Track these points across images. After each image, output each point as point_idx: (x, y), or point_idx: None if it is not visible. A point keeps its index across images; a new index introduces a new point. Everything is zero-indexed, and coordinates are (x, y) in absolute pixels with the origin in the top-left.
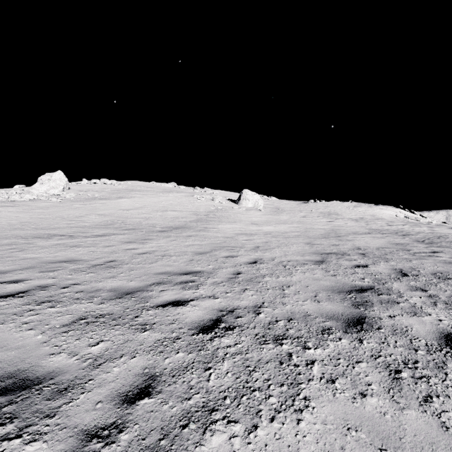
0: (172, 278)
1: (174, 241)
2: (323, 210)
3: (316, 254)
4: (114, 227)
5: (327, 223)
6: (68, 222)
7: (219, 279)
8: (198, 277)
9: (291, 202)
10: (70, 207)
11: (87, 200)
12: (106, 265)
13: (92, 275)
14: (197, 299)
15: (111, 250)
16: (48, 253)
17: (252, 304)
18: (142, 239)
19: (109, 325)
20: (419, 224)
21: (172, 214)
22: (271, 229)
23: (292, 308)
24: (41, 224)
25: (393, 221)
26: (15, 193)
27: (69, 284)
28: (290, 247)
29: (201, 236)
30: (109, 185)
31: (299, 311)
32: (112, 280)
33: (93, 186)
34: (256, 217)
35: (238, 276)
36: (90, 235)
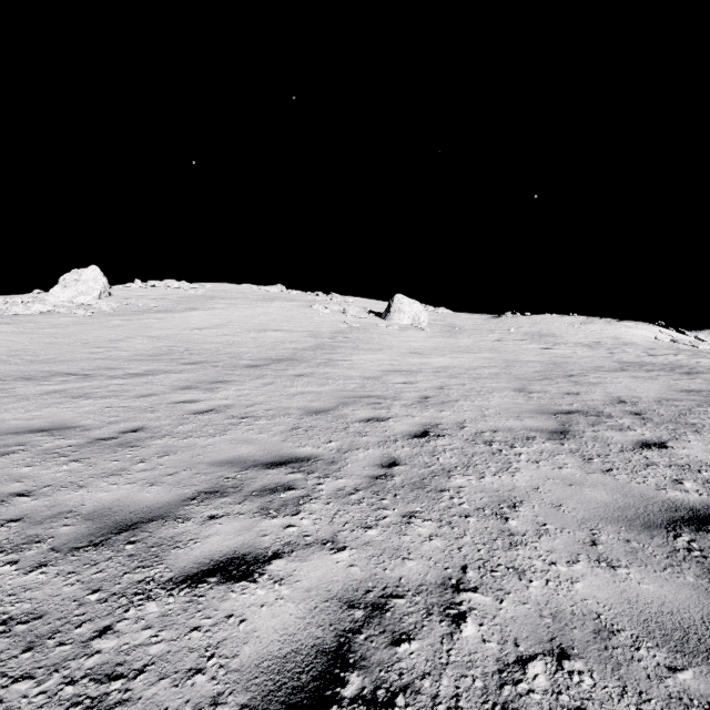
0: (245, 477)
1: (270, 386)
2: (530, 328)
3: (545, 414)
4: (169, 358)
5: (541, 351)
6: (92, 349)
7: (351, 480)
8: (302, 473)
9: (473, 316)
10: (104, 324)
11: (136, 313)
12: (118, 441)
13: (75, 466)
14: (290, 550)
15: (148, 404)
16: (23, 410)
17: (434, 573)
18: (212, 381)
19: (0, 677)
20: (701, 354)
21: (274, 336)
22: (445, 362)
23: (548, 597)
24: (43, 354)
25: (652, 347)
26: (21, 302)
27: (7, 493)
28: (488, 398)
29: (321, 375)
30: (176, 289)
31: (573, 611)
32: (110, 483)
33: (150, 291)
34: (416, 340)
35: (392, 472)
36: (121, 374)
